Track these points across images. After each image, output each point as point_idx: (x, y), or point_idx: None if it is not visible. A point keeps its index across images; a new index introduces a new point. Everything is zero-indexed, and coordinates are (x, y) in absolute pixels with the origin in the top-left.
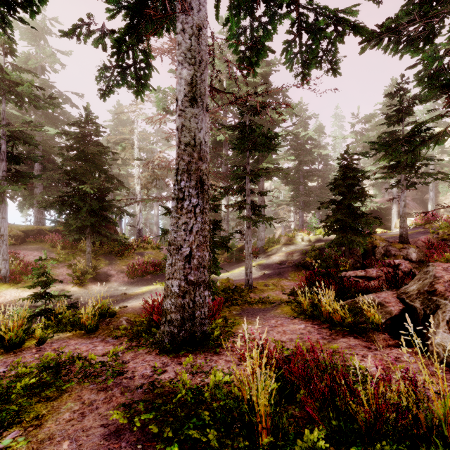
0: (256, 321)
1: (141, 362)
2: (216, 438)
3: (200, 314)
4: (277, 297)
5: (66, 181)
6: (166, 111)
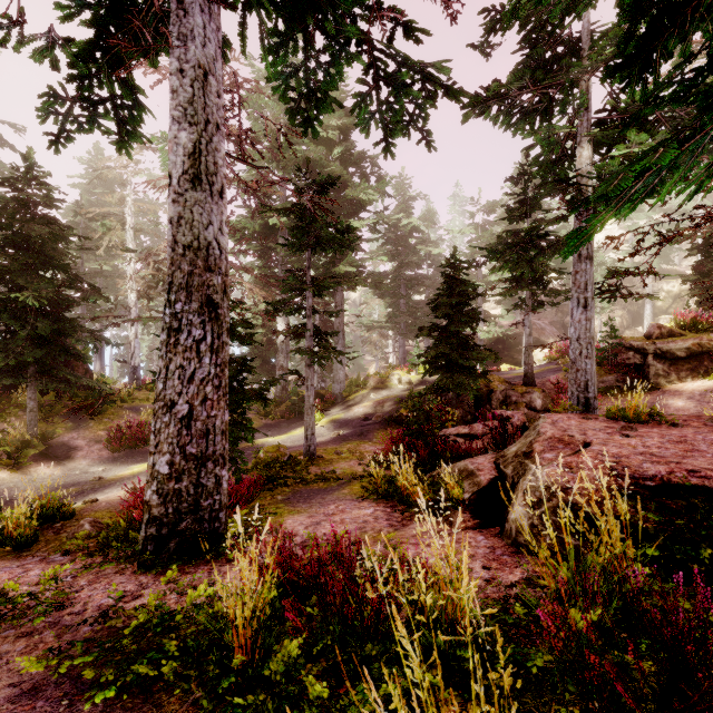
0: (308, 509)
1: (103, 586)
2: (177, 671)
3: (207, 505)
4: (350, 469)
5: None
6: None
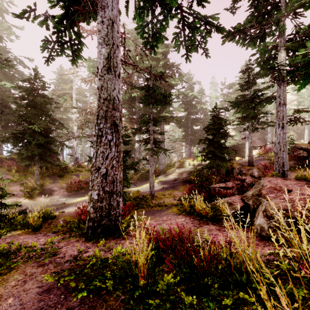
0: (154, 218)
1: (71, 247)
2: (113, 285)
3: (113, 213)
4: (170, 202)
5: (19, 122)
6: (95, 74)
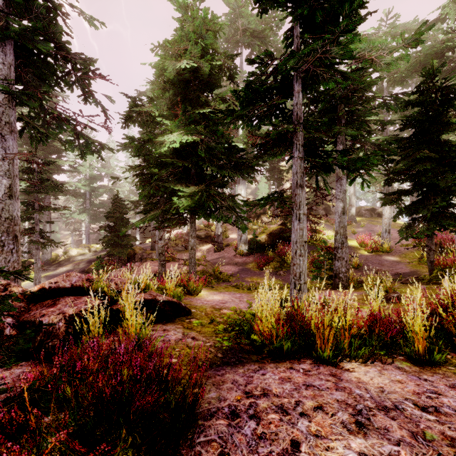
0: None
1: None
2: None
3: None
4: None
5: None
6: None
